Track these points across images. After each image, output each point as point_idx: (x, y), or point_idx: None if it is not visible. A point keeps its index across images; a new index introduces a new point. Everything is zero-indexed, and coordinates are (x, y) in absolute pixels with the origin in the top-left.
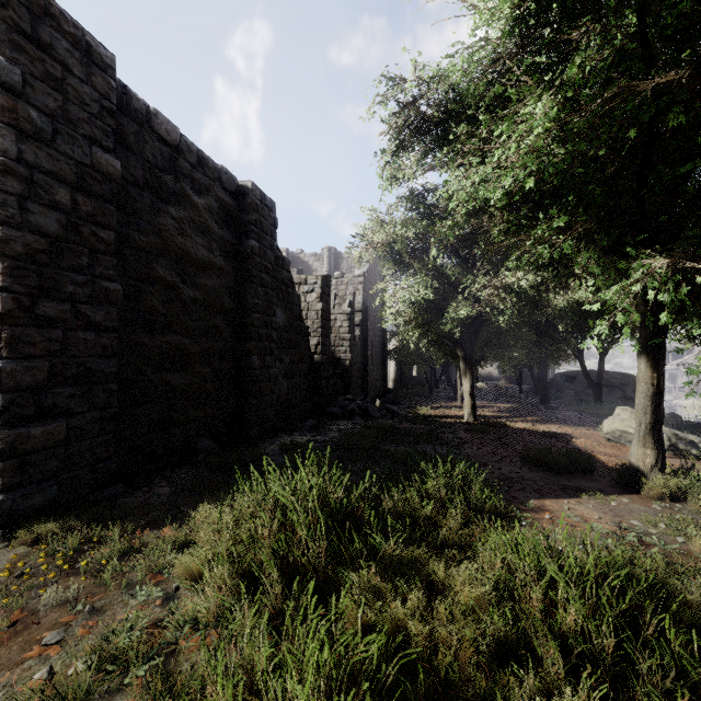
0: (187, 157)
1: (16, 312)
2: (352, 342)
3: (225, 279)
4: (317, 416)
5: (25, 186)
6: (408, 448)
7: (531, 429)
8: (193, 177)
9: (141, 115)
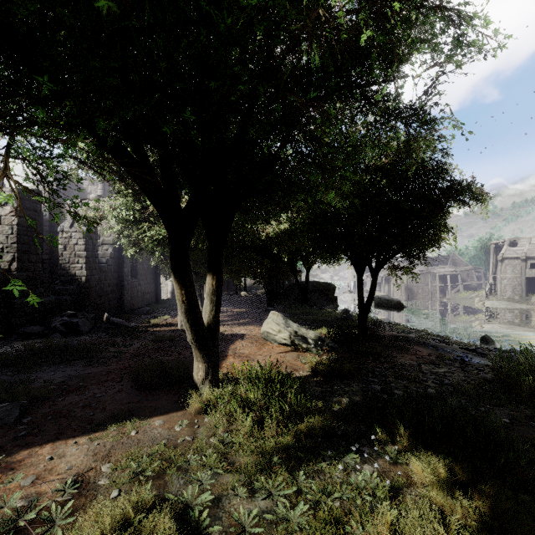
0: None
1: None
2: (90, 259)
3: None
4: (2, 338)
5: None
6: (24, 375)
7: (220, 333)
8: None
9: None
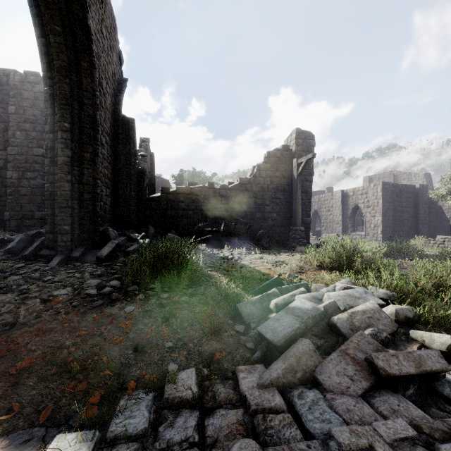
0: (402, 187)
1: (383, 219)
2: None
3: (411, 208)
4: None
5: (383, 205)
6: None
7: None
8: (404, 190)
9: (394, 186)
